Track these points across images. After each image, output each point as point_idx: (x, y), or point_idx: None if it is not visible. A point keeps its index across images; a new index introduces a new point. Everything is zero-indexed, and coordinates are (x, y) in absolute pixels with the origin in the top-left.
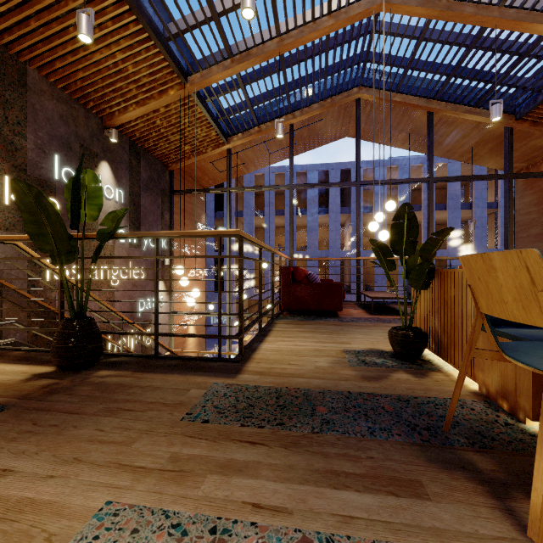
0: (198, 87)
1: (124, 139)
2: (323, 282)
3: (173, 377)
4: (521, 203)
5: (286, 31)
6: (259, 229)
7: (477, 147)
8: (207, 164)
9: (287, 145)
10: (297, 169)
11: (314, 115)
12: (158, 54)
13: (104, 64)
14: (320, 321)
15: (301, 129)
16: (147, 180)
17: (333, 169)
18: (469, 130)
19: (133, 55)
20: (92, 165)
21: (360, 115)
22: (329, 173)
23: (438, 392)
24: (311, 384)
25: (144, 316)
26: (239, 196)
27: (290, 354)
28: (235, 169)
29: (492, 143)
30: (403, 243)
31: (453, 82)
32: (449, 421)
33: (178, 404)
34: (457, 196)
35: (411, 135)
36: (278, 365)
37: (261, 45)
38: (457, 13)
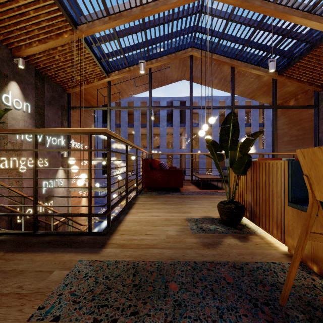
0: (85, 34)
1: (30, 67)
2: (170, 168)
3: (42, 256)
4: (279, 123)
5: (146, 3)
6: (130, 135)
7: (256, 90)
8: (94, 90)
9: (147, 82)
10: (154, 99)
11: (164, 64)
12: (53, 5)
13: (9, 6)
14: (168, 195)
15: (156, 72)
16: (49, 98)
17: (175, 100)
18: (253, 79)
19: (33, 3)
20: (2, 83)
21: (192, 65)
22: (173, 103)
23: (261, 256)
24: (164, 255)
25: (47, 192)
26: (118, 114)
27: (147, 224)
28: (114, 95)
29: (265, 88)
30: (229, 141)
31: (246, 49)
32: (286, 296)
33: (34, 293)
34: (243, 119)
35: (221, 81)
36: (137, 236)
37: (129, 10)
38: (251, 4)
